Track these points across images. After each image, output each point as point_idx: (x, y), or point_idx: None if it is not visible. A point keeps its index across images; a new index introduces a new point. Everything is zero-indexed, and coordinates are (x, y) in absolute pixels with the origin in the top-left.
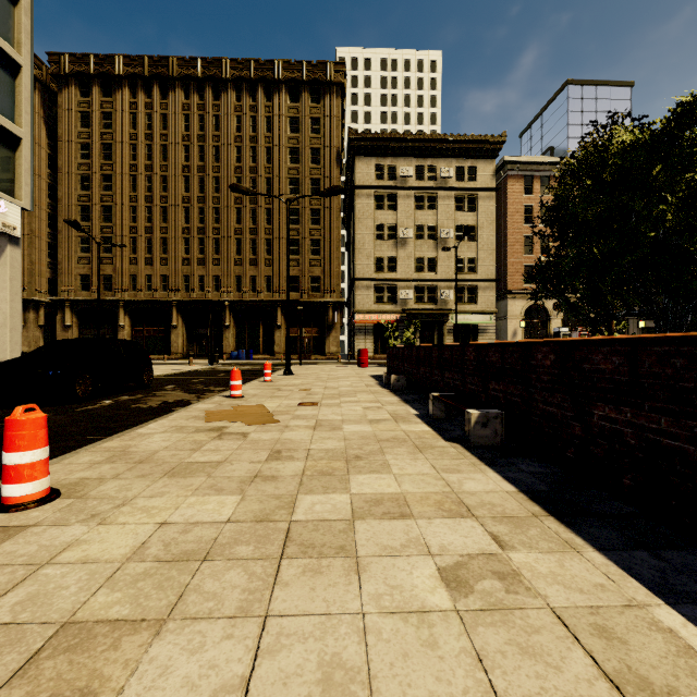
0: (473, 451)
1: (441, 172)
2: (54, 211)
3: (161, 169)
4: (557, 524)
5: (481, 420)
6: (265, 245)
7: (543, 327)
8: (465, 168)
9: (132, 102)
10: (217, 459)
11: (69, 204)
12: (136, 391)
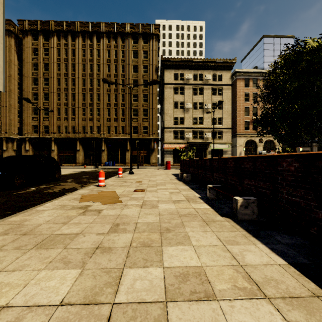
0: (240, 224)
1: (205, 76)
2: (21, 95)
3: (72, 75)
4: None
5: (244, 204)
6: (121, 111)
7: (254, 150)
8: (217, 74)
9: (58, 43)
10: (76, 231)
11: (28, 92)
12: (51, 182)
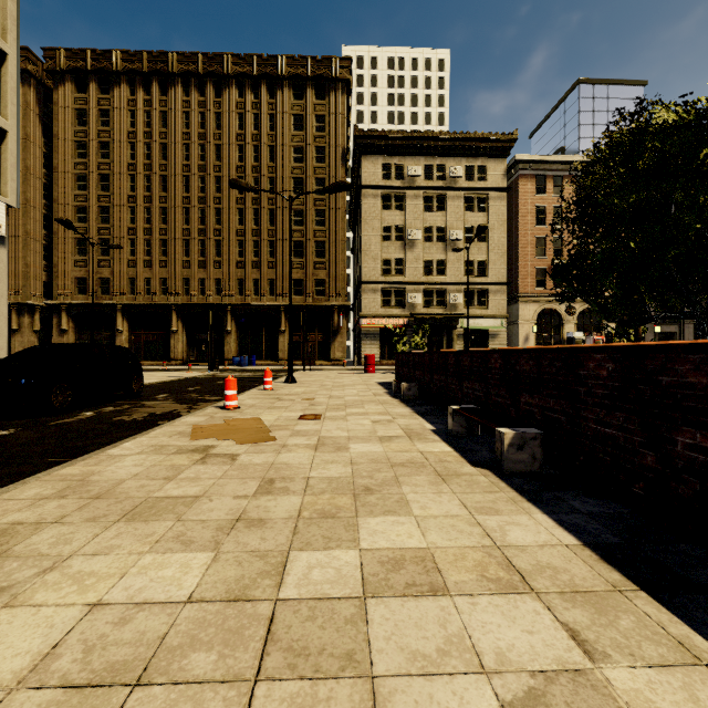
0: (508, 480)
1: (450, 171)
2: (51, 212)
3: (161, 168)
4: (654, 606)
5: (517, 442)
6: (268, 247)
7: (556, 332)
8: (475, 167)
9: (130, 99)
10: (194, 492)
11: (65, 204)
12: (124, 401)
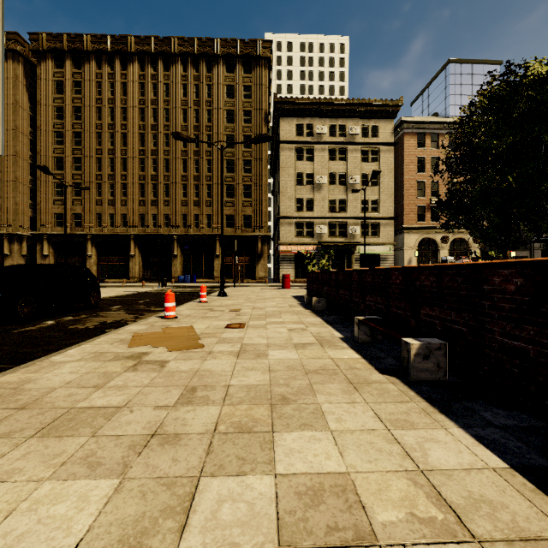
0: (416, 389)
1: (350, 130)
2: (35, 162)
3: (122, 127)
4: None
5: (422, 352)
6: (206, 189)
7: (433, 256)
8: (369, 126)
9: (98, 73)
10: (117, 401)
11: (46, 156)
12: (83, 311)
